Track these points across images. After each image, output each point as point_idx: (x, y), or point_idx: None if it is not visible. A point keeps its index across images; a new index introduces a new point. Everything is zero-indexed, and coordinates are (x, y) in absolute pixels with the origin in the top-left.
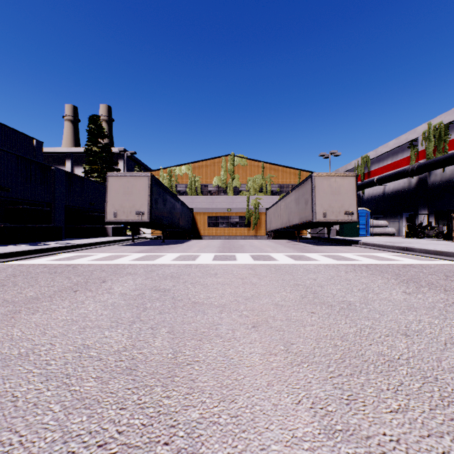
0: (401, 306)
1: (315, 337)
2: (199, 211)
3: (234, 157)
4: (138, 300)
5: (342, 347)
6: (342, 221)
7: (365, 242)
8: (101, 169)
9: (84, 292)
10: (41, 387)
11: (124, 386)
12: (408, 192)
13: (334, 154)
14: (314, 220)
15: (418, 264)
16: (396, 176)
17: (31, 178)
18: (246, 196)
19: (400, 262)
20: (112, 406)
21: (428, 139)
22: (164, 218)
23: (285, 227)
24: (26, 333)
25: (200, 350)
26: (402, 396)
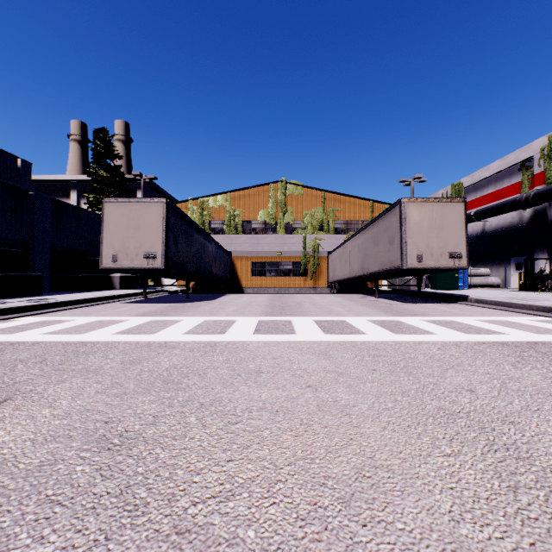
0: None
1: None
2: (240, 256)
3: (286, 184)
4: (6, 509)
5: None
6: (445, 268)
7: (480, 299)
8: None
9: None
10: None
11: None
12: (518, 230)
13: (418, 180)
14: (404, 267)
15: None
16: (503, 208)
17: None
18: (302, 235)
19: None
20: None
21: (549, 157)
22: (189, 264)
23: (357, 276)
24: None
25: None
26: None
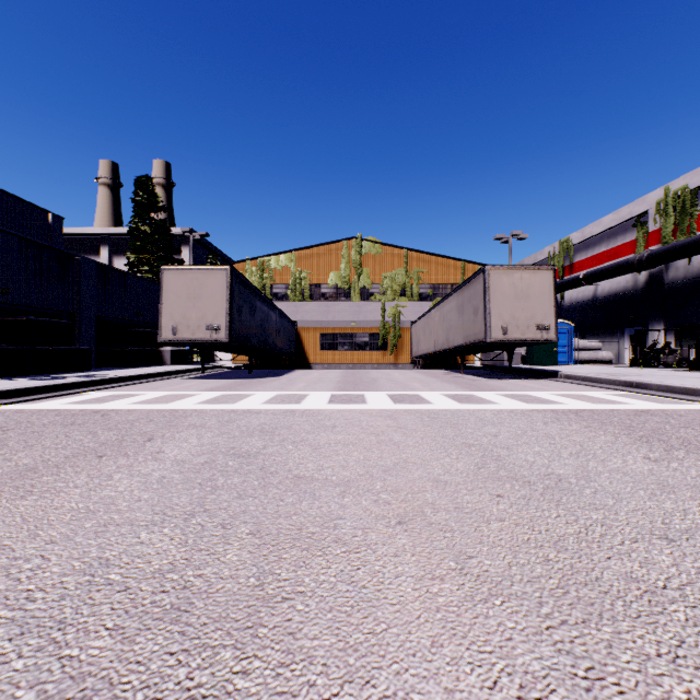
0: (648, 484)
1: (508, 543)
2: (307, 326)
3: (361, 241)
4: (204, 472)
5: (560, 564)
6: (532, 341)
7: (569, 375)
8: (154, 260)
9: (114, 458)
10: (7, 650)
11: (163, 649)
12: (633, 296)
13: (517, 236)
14: (488, 340)
15: (660, 410)
16: (615, 270)
17: (42, 273)
18: (380, 301)
19: (629, 407)
20: (136, 695)
21: (665, 213)
22: (253, 337)
23: (442, 350)
24: (3, 534)
25: (306, 570)
26: (689, 671)
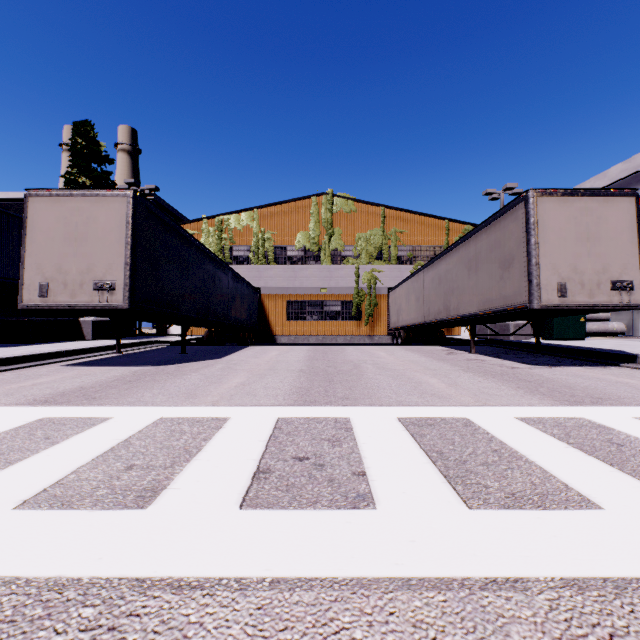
0: None
1: None
2: (271, 293)
3: (333, 197)
4: None
5: None
6: (605, 307)
7: None
8: None
9: None
10: None
11: None
12: None
13: (510, 191)
14: (536, 305)
15: None
16: None
17: None
18: (354, 265)
19: None
20: None
21: None
22: (185, 302)
23: (436, 321)
24: None
25: None
26: None
